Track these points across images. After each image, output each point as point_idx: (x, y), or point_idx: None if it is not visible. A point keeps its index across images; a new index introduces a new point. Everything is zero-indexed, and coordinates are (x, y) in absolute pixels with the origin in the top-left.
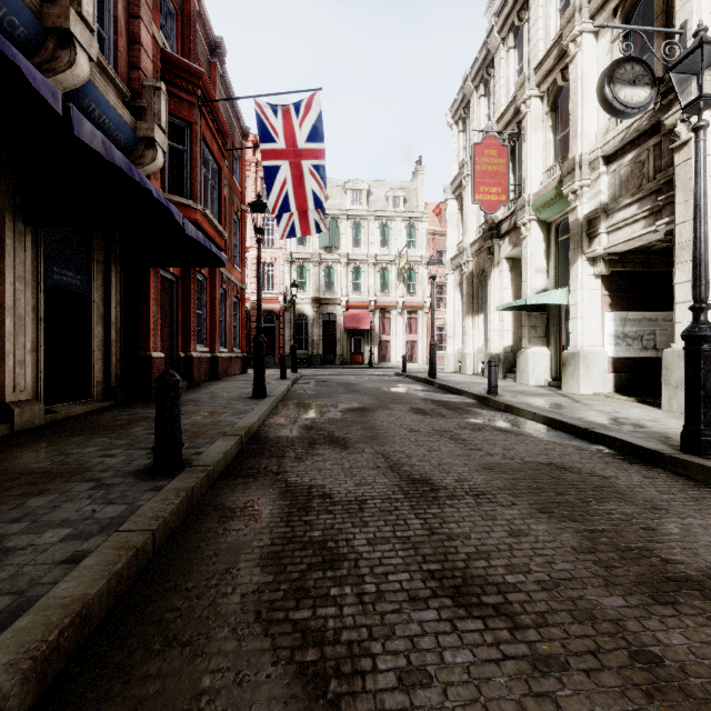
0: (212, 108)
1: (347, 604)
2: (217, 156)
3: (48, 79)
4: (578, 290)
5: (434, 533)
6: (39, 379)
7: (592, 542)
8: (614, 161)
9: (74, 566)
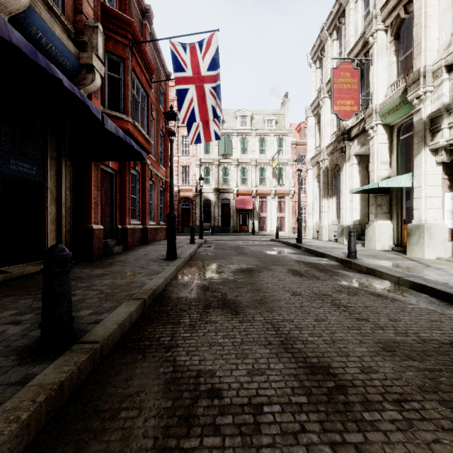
0: (141, 50)
1: None
2: (145, 85)
3: None
4: (422, 175)
5: None
6: None
7: None
8: None
9: None
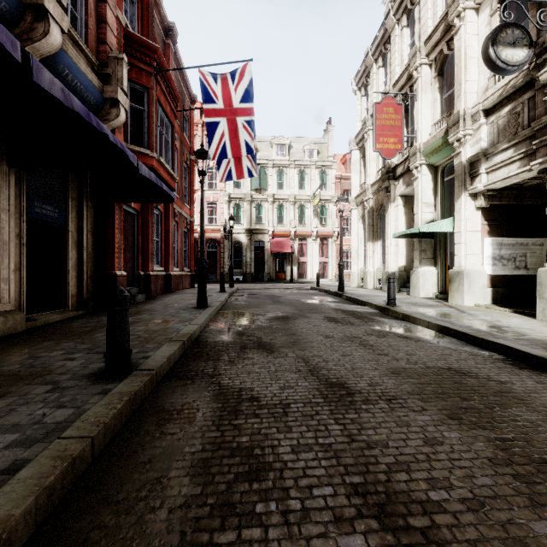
0: (166, 77)
1: (272, 525)
2: (169, 115)
3: (27, 46)
4: (462, 220)
5: (354, 440)
6: (22, 293)
7: (506, 453)
8: (493, 113)
9: (10, 477)
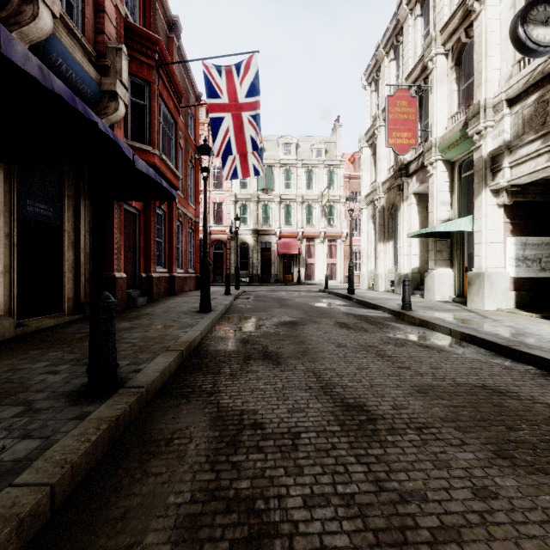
0: (168, 71)
1: None
2: (173, 111)
3: (14, 31)
4: (482, 218)
5: (382, 489)
6: (12, 297)
7: None
8: (518, 103)
9: None
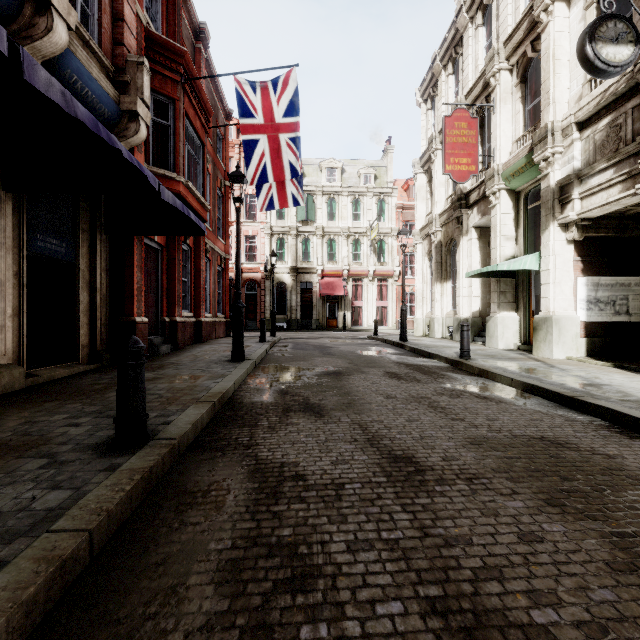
0: (195, 86)
1: None
2: (200, 132)
3: (26, 46)
4: (550, 256)
5: (427, 535)
6: (21, 343)
7: (628, 554)
8: (588, 127)
9: None
